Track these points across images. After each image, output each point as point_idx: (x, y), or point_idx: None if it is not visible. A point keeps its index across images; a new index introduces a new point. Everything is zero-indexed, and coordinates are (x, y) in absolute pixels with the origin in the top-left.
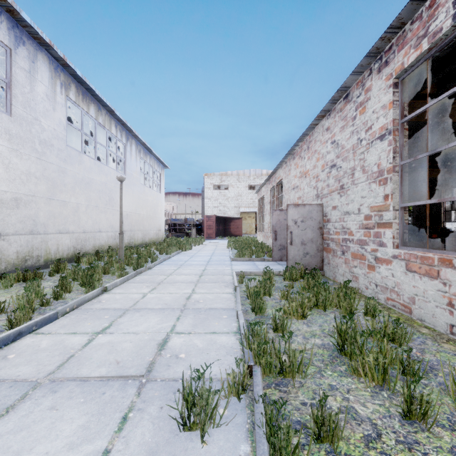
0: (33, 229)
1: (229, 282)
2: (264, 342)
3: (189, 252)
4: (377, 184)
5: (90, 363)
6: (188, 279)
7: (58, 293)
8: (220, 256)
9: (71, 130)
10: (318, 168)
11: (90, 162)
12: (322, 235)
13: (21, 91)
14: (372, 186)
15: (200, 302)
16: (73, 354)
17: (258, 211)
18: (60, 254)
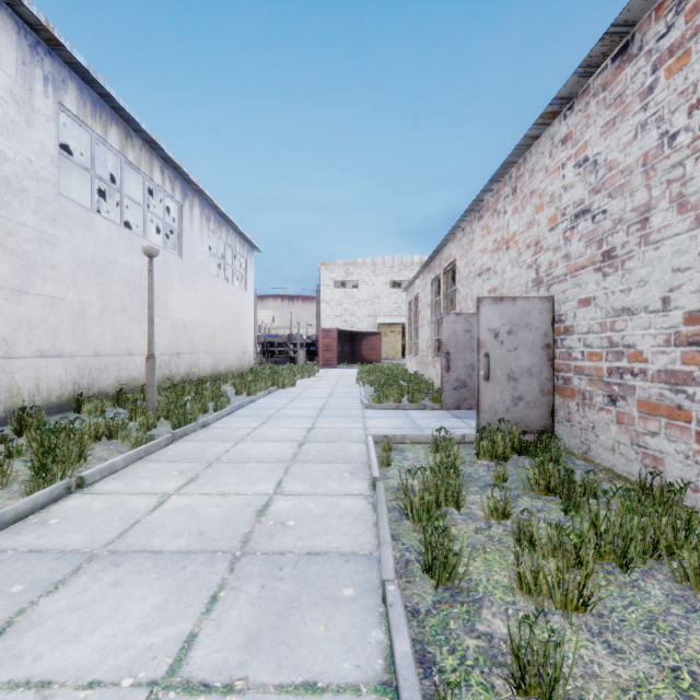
0: None
1: (359, 461)
2: None
3: (289, 391)
4: None
5: None
6: (274, 453)
7: None
8: (344, 398)
9: None
10: (541, 225)
11: (108, 230)
12: (551, 361)
13: None
14: None
15: (288, 527)
16: None
17: (408, 320)
18: (44, 395)
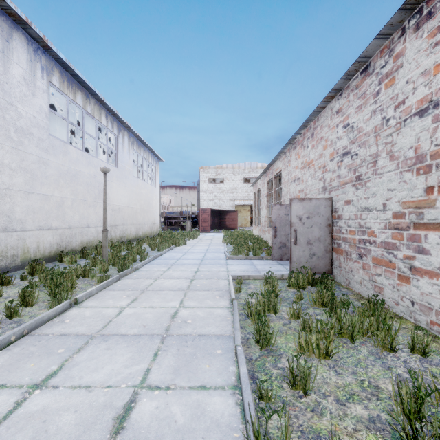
0: (7, 225)
1: (224, 290)
2: None
3: (182, 248)
4: (415, 173)
5: None
6: (177, 285)
7: (13, 310)
8: (215, 252)
9: (62, 121)
10: (326, 157)
11: (76, 154)
12: (331, 233)
13: None
14: (405, 176)
15: (188, 323)
16: None
17: (254, 204)
18: (41, 252)
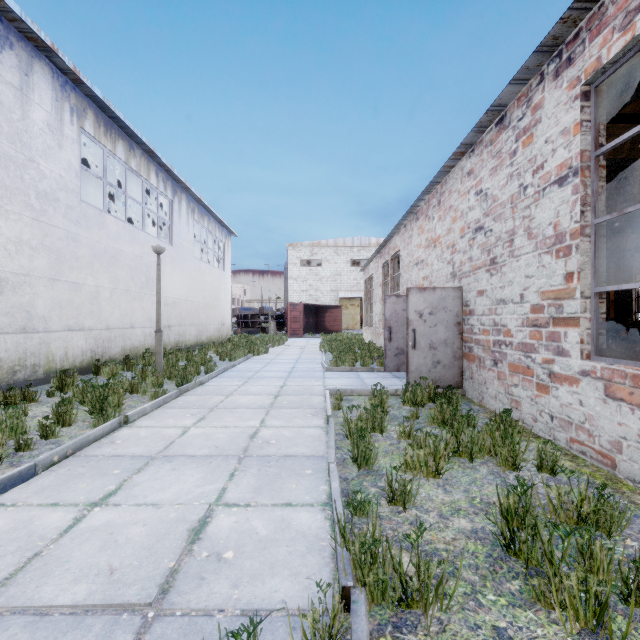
0: (26, 324)
1: (318, 407)
2: (372, 543)
3: (263, 357)
4: (554, 255)
5: (64, 571)
6: (257, 402)
7: (48, 429)
8: (308, 363)
9: (94, 179)
10: (455, 233)
11: (116, 226)
12: (461, 334)
13: (7, 118)
14: (544, 259)
15: (271, 443)
16: (39, 550)
17: (364, 296)
18: (70, 361)
